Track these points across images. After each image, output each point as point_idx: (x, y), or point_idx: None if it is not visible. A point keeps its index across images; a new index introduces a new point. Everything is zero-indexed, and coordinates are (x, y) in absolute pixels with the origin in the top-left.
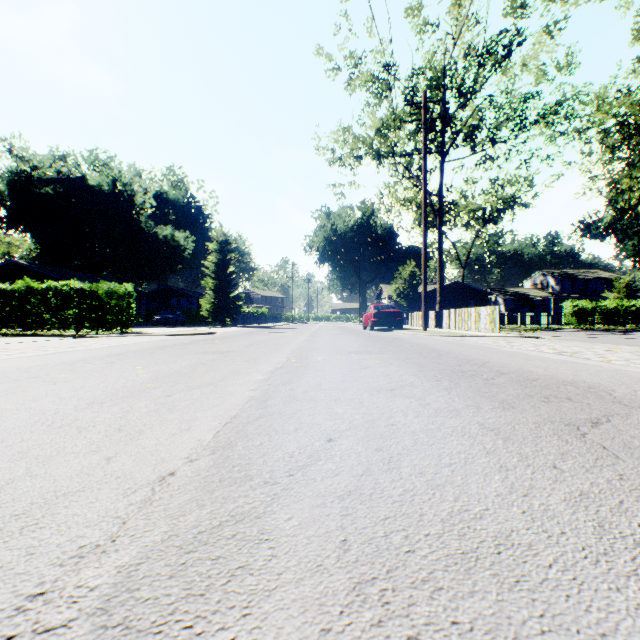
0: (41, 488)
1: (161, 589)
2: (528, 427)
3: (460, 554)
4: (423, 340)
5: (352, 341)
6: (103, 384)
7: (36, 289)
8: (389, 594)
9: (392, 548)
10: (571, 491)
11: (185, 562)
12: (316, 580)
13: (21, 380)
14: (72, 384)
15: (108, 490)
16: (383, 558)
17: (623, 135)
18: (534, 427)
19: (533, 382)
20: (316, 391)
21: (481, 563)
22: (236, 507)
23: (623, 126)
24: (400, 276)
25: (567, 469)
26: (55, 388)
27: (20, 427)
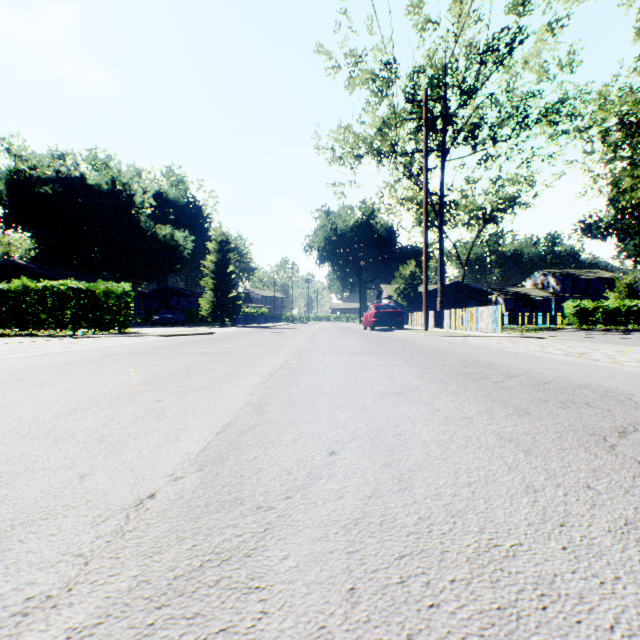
0: None
1: None
2: (549, 437)
3: (496, 610)
4: (425, 340)
5: (353, 341)
6: (91, 388)
7: (33, 289)
8: None
9: (411, 601)
10: (614, 519)
11: (153, 623)
12: None
13: (5, 383)
14: (58, 388)
15: (74, 518)
16: (401, 616)
17: (625, 134)
18: (556, 437)
19: (545, 385)
20: (316, 395)
21: (524, 624)
22: (222, 541)
23: (625, 125)
24: (400, 276)
25: (604, 490)
26: (39, 392)
27: None
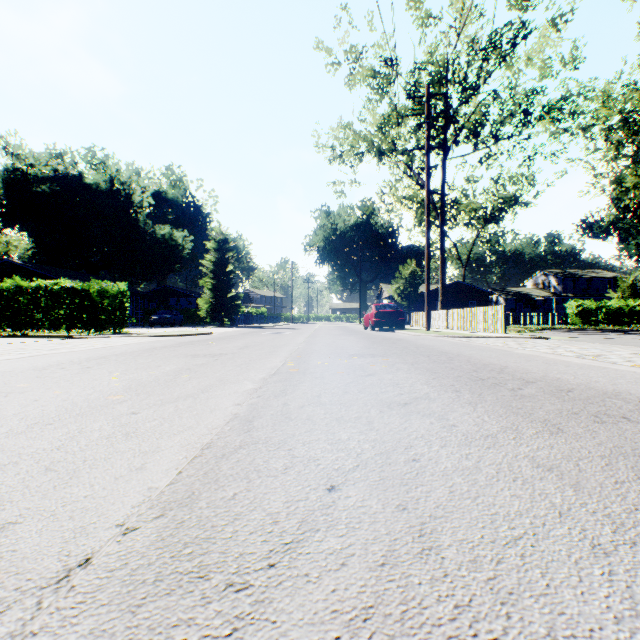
0: None
1: None
2: (597, 464)
3: None
4: (428, 341)
5: (353, 342)
6: (62, 396)
7: (25, 288)
8: None
9: None
10: None
11: None
12: None
13: None
14: (26, 396)
15: None
16: None
17: (629, 132)
18: (605, 465)
19: (570, 393)
20: (314, 406)
21: None
22: None
23: (628, 122)
24: (401, 276)
25: None
26: (2, 402)
27: None
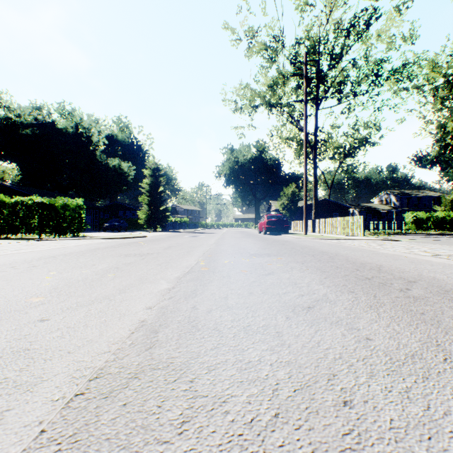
0: None
1: None
2: None
3: None
4: (308, 243)
5: (252, 244)
6: None
7: (7, 203)
8: None
9: None
10: None
11: None
12: None
13: None
14: None
15: None
16: None
17: (450, 90)
18: None
19: None
20: (221, 310)
21: None
22: None
23: (450, 83)
24: (284, 194)
25: None
26: None
27: None
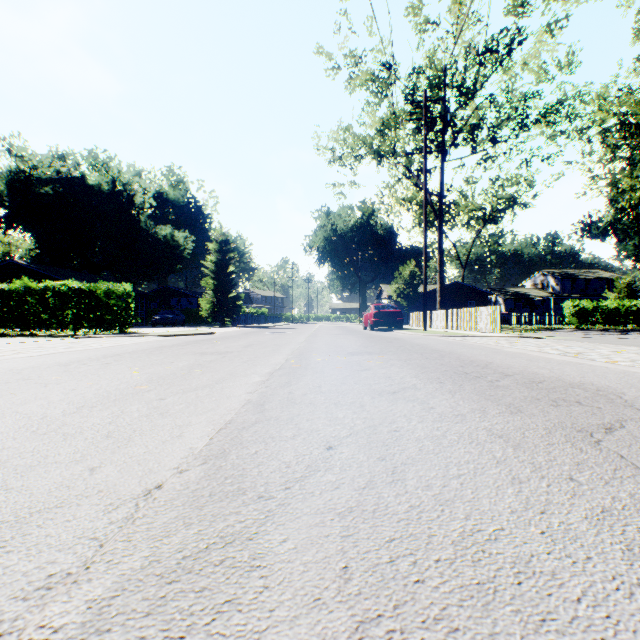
0: (15, 504)
1: (135, 630)
2: (538, 433)
3: (476, 585)
4: (424, 340)
5: (352, 341)
6: (95, 386)
7: (34, 289)
8: (397, 637)
9: (399, 577)
10: (592, 507)
11: (165, 595)
12: (313, 619)
13: (11, 382)
14: (63, 386)
15: (88, 506)
16: (389, 590)
17: (624, 134)
18: (545, 433)
19: (539, 384)
20: (315, 394)
21: (500, 596)
22: (226, 526)
23: (624, 125)
24: (400, 276)
25: (585, 481)
26: (45, 391)
27: (3, 433)
